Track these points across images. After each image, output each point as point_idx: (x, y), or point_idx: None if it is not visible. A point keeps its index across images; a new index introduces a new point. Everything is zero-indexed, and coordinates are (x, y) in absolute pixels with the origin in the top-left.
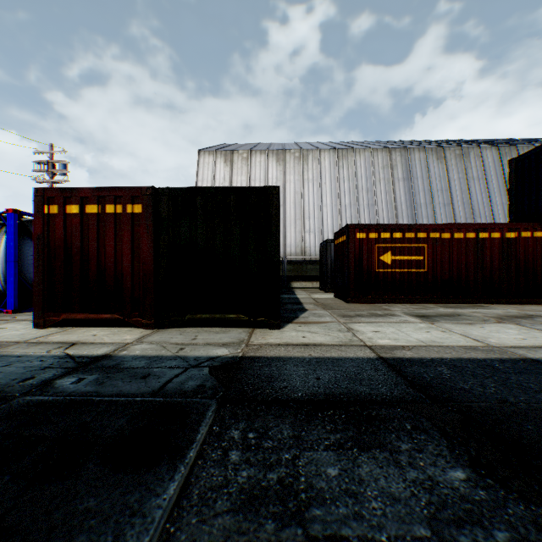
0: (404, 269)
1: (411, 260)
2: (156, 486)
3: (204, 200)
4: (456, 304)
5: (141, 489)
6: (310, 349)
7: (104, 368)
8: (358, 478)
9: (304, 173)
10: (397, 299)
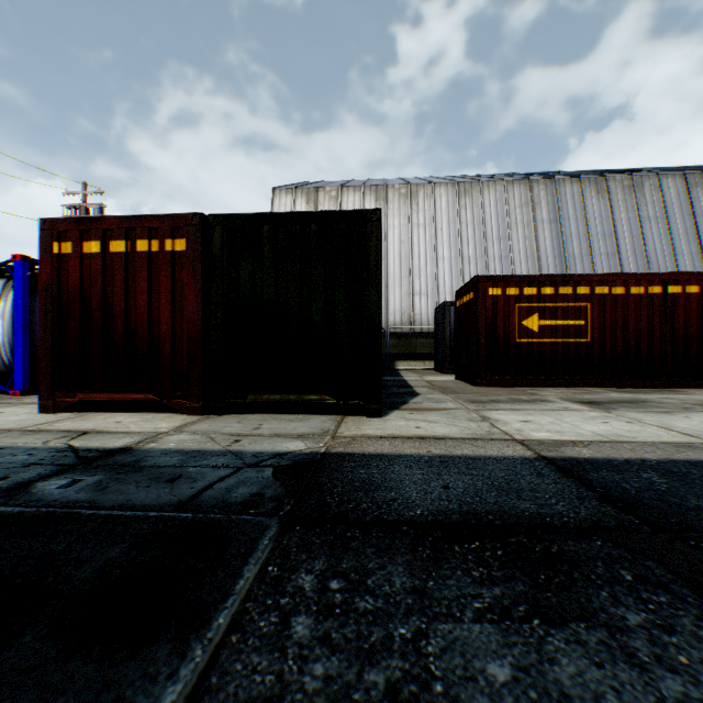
0: (557, 339)
1: (566, 326)
2: (137, 693)
3: (273, 231)
4: (633, 388)
5: (105, 698)
6: (429, 443)
7: (116, 466)
8: (557, 692)
9: (413, 215)
10: (547, 381)
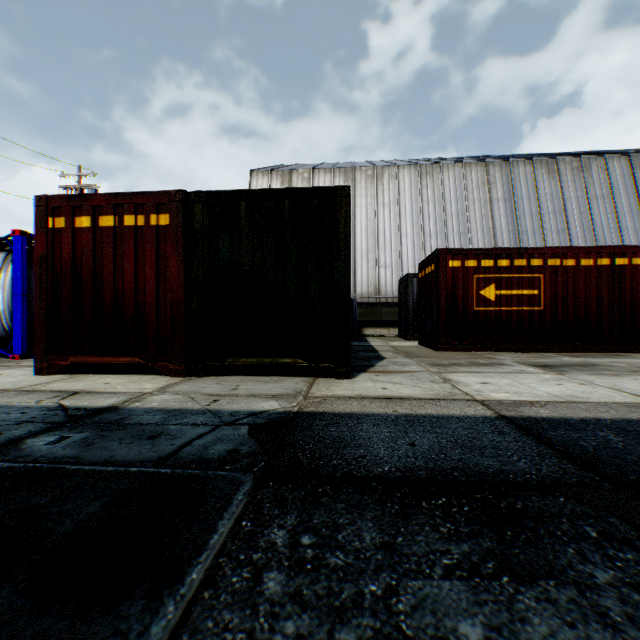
0: (512, 307)
1: (521, 295)
2: None
3: (250, 206)
4: (583, 353)
5: None
6: (395, 403)
7: (101, 424)
8: None
9: (378, 195)
10: (503, 346)
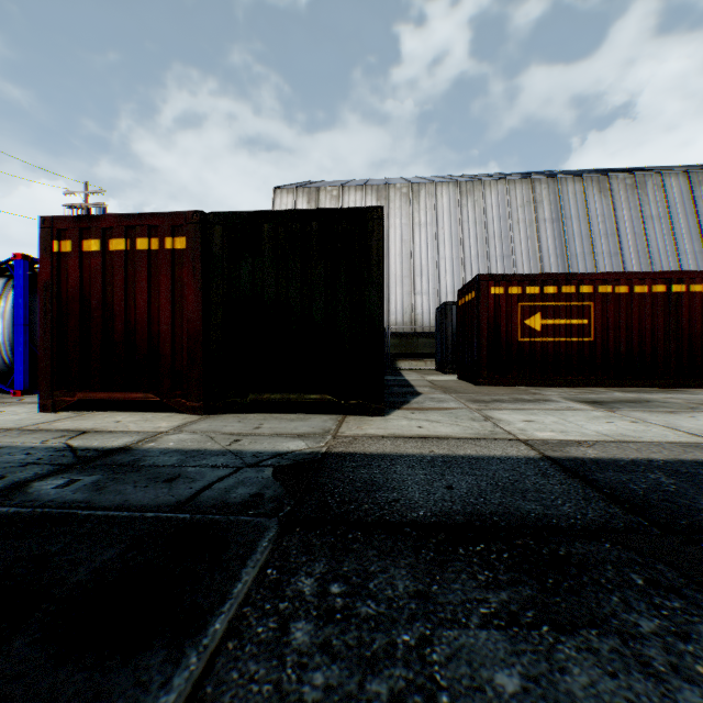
0: (559, 338)
1: (569, 325)
2: None
3: (274, 229)
4: (636, 388)
5: None
6: (431, 443)
7: (114, 466)
8: None
9: (414, 215)
10: (549, 380)
